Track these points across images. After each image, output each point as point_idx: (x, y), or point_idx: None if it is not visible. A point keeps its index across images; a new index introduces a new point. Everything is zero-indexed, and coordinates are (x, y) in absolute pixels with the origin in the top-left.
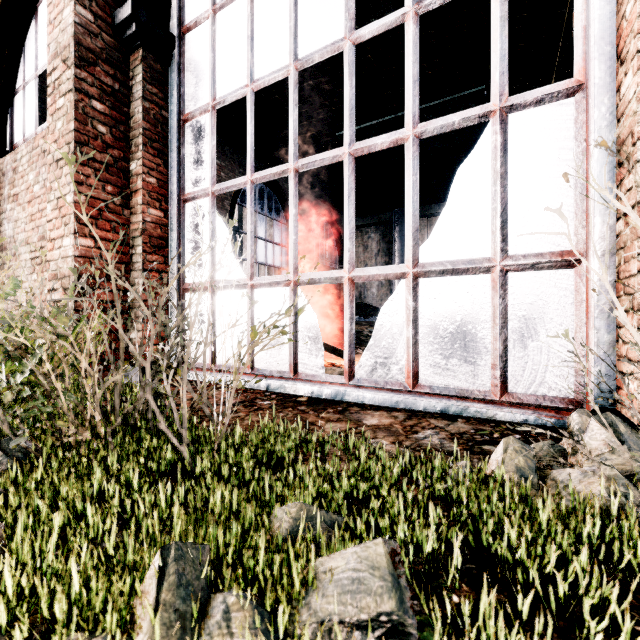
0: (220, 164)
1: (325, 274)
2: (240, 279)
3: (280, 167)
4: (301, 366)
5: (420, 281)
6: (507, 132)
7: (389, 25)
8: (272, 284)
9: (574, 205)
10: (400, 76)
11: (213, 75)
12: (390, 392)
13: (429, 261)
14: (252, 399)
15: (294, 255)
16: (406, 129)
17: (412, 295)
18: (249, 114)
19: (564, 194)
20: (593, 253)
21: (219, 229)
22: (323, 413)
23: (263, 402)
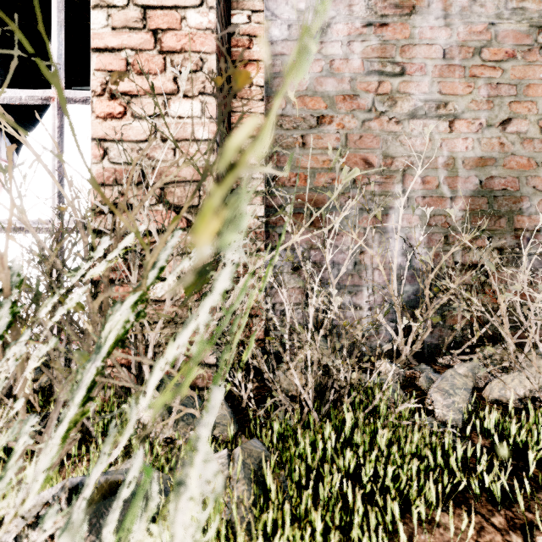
0: None
1: None
2: None
3: None
4: None
5: None
6: (64, 118)
7: None
8: None
9: None
10: None
11: None
12: None
13: (0, 218)
14: None
15: None
16: None
17: None
18: None
19: None
20: None
21: None
22: None
23: None
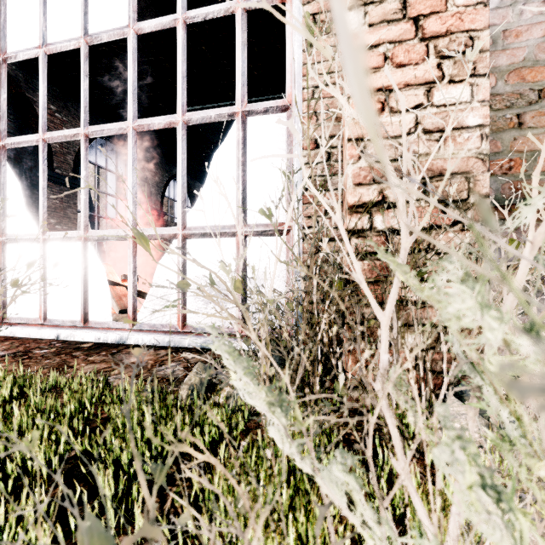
0: (61, 118)
1: (112, 232)
2: (32, 233)
3: (72, 130)
4: (91, 315)
5: (188, 241)
6: (246, 130)
7: (164, 25)
8: (64, 239)
9: (286, 190)
10: (232, 70)
11: (4, 28)
12: (164, 333)
13: (194, 225)
14: (30, 349)
15: (85, 213)
16: (177, 115)
17: (181, 252)
18: (41, 75)
19: (280, 182)
20: (294, 226)
21: (10, 183)
22: (93, 356)
23: (40, 351)
